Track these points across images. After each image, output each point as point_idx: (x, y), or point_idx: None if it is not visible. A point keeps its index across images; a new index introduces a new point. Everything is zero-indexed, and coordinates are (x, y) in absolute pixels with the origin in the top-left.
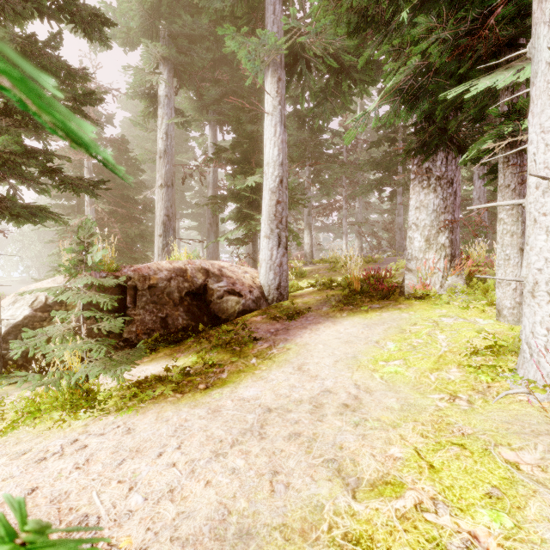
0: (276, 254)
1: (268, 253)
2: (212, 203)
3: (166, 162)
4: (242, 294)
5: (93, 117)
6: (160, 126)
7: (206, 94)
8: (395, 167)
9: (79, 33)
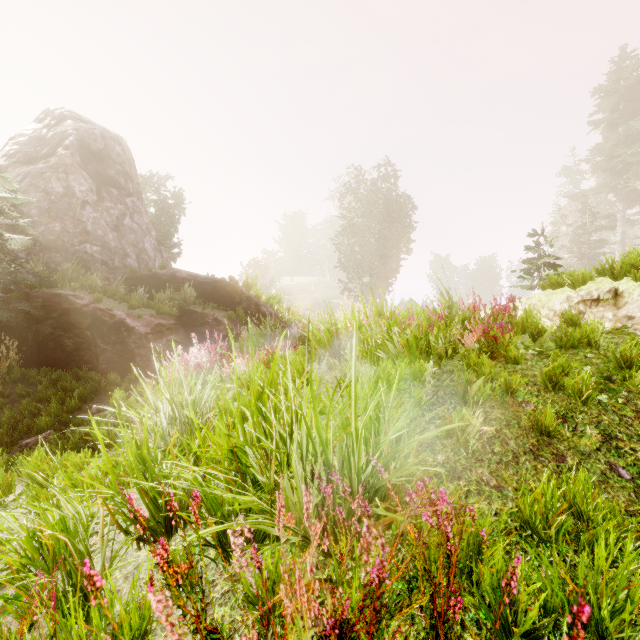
0: None
1: None
2: None
3: (621, 246)
4: None
5: None
6: (618, 230)
7: None
8: None
9: (574, 200)
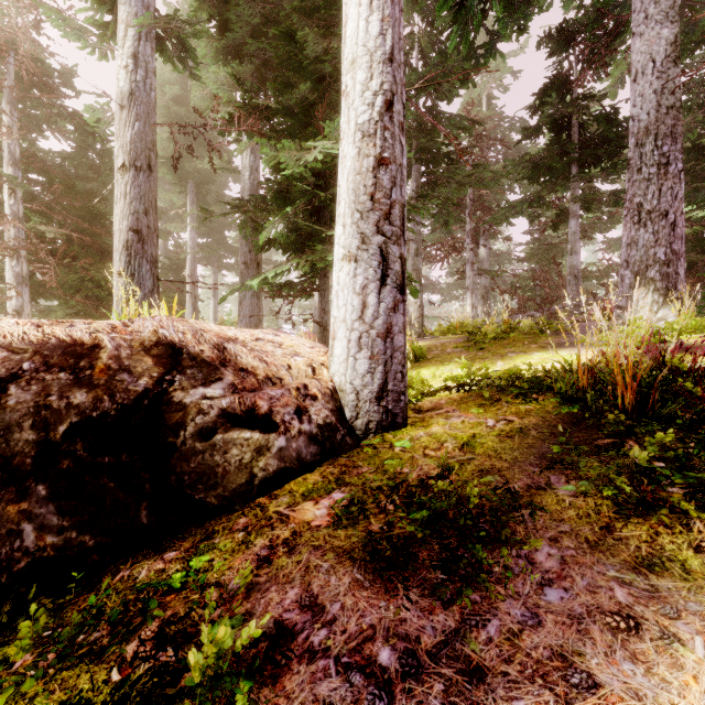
0: (375, 305)
1: (354, 300)
2: (238, 211)
3: (133, 117)
4: (276, 420)
5: (8, 48)
6: (121, 42)
7: (235, 19)
8: (567, 170)
9: None
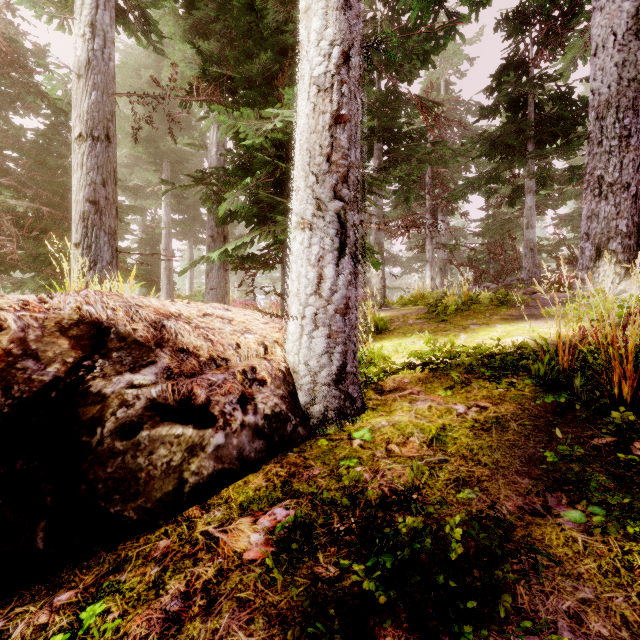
0: (332, 277)
1: (308, 272)
2: (200, 183)
3: (90, 87)
4: (214, 412)
5: None
6: (79, 11)
7: None
8: (523, 147)
9: None
